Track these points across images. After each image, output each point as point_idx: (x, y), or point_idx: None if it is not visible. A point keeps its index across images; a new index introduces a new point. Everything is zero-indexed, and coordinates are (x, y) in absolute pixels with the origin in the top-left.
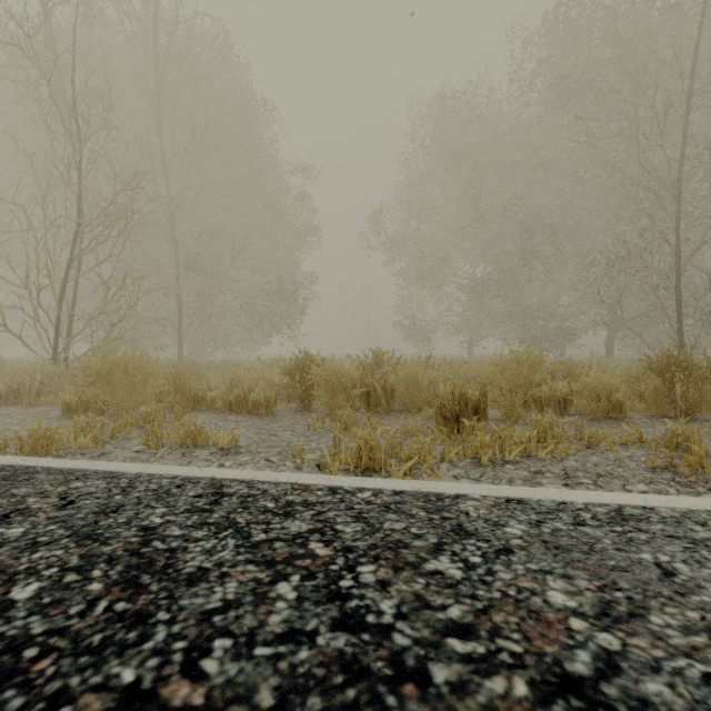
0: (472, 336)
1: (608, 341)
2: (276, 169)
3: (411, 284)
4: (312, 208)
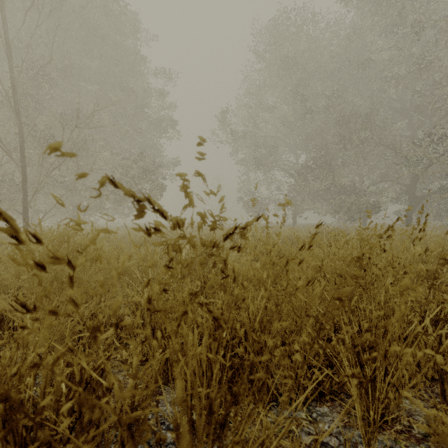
0: (296, 209)
1: (408, 213)
2: (140, 71)
3: (250, 169)
4: (171, 104)
